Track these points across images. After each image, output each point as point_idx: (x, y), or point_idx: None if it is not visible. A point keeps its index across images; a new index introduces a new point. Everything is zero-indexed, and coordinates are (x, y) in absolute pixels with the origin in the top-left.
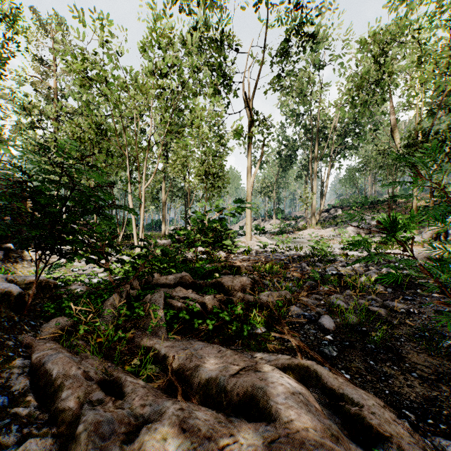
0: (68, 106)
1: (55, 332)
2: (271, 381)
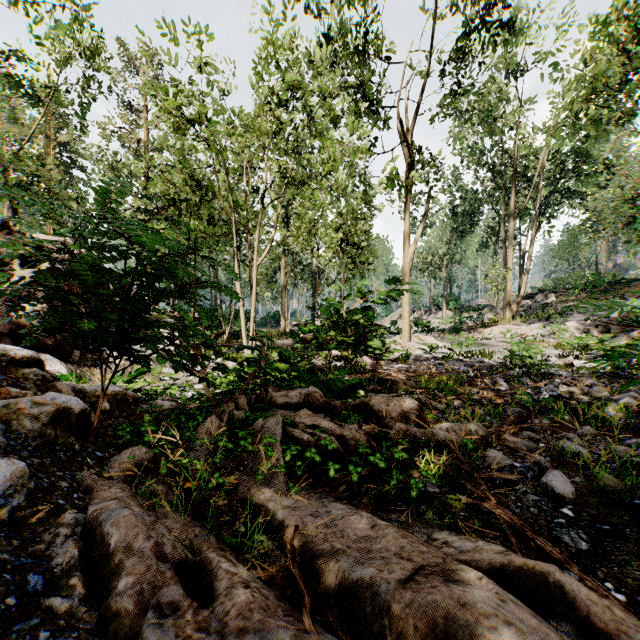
0: (161, 163)
1: (127, 470)
2: (484, 611)
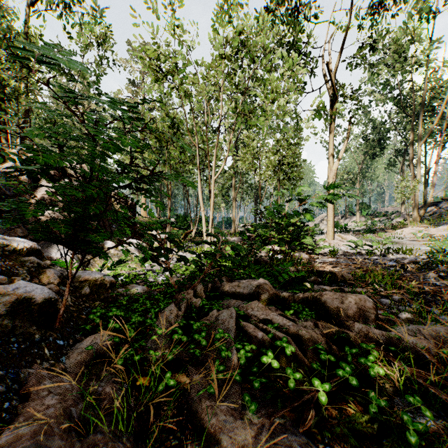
0: None
1: (84, 361)
2: None
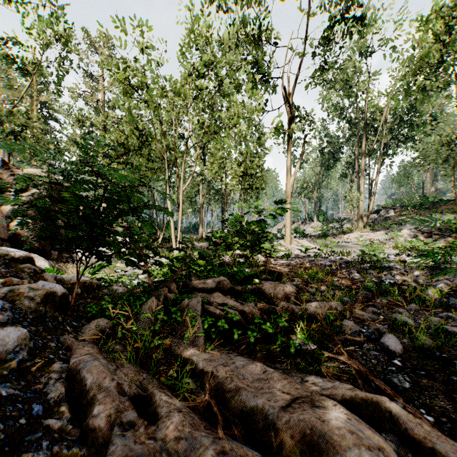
0: (114, 117)
1: (95, 335)
2: (336, 425)
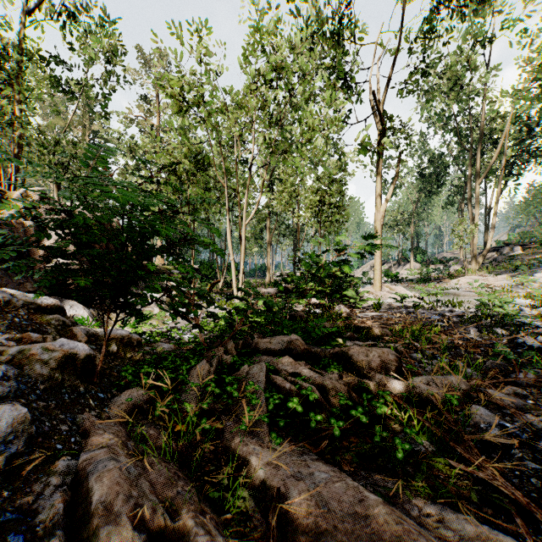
0: (169, 143)
1: (125, 411)
2: None
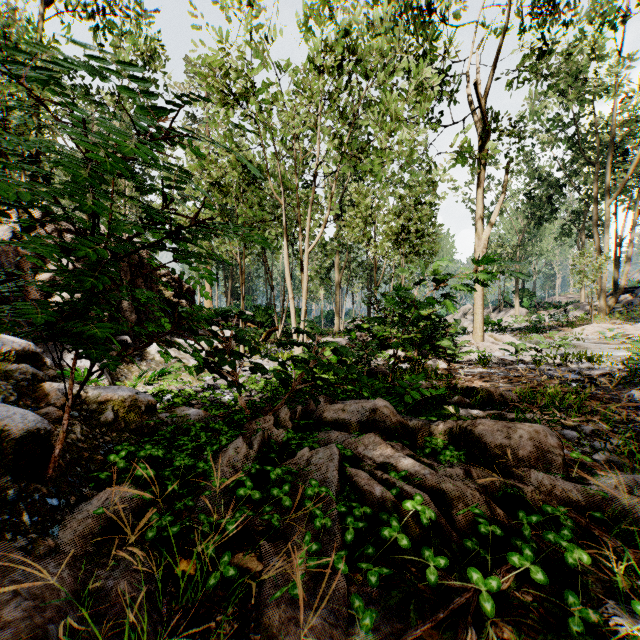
0: None
1: (91, 533)
2: None
